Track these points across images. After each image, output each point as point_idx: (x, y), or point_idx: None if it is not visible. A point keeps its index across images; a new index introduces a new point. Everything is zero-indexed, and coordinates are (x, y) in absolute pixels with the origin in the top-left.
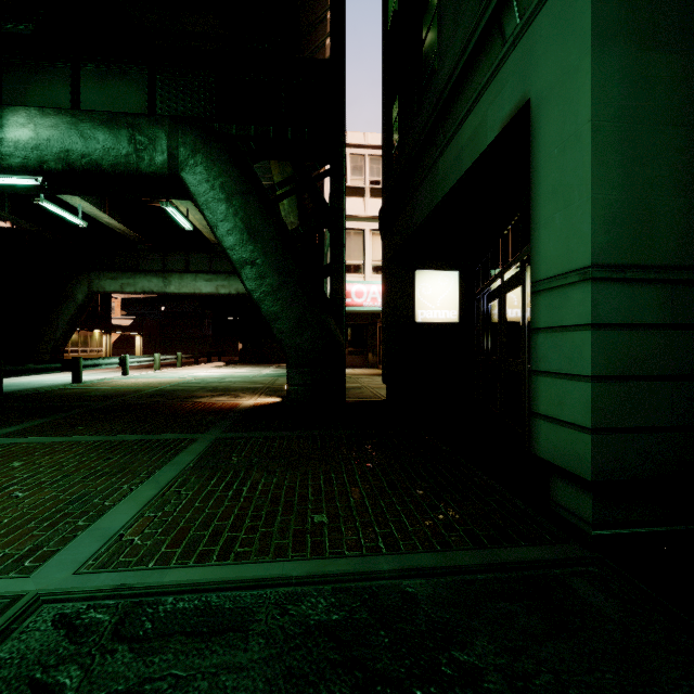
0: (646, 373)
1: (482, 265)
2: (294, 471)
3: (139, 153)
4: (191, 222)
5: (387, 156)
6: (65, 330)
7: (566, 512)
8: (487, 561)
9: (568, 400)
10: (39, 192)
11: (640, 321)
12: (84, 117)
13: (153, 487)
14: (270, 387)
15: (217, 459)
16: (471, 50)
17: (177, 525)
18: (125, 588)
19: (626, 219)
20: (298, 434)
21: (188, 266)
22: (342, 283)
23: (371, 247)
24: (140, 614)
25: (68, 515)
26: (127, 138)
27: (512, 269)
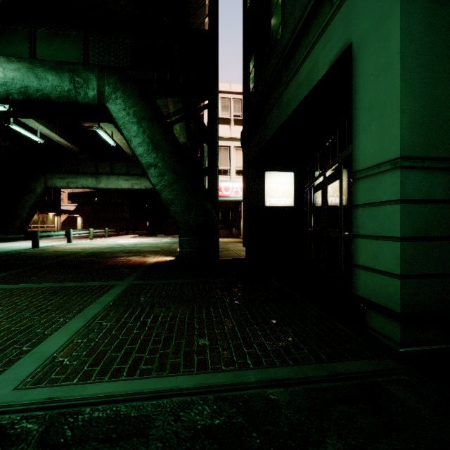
0: (438, 235)
1: (309, 168)
2: (184, 307)
3: (77, 89)
4: (115, 141)
5: (246, 95)
6: (29, 212)
7: (379, 334)
8: (327, 372)
9: (382, 255)
10: (7, 116)
11: (434, 197)
12: (38, 64)
13: (82, 320)
14: (167, 250)
15: (129, 299)
16: (307, 14)
17: (97, 348)
18: (53, 401)
19: (424, 124)
20: (187, 281)
21: (112, 170)
22: (216, 180)
23: (234, 158)
24: (63, 423)
25: (16, 342)
26: (68, 79)
27: (332, 168)
